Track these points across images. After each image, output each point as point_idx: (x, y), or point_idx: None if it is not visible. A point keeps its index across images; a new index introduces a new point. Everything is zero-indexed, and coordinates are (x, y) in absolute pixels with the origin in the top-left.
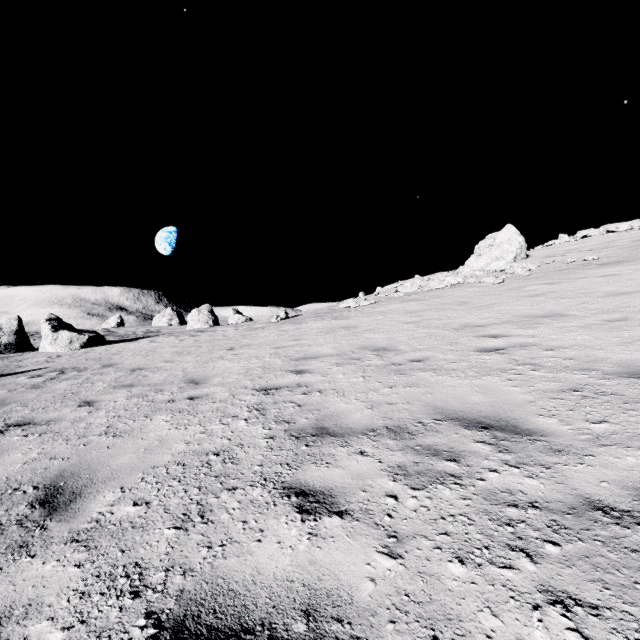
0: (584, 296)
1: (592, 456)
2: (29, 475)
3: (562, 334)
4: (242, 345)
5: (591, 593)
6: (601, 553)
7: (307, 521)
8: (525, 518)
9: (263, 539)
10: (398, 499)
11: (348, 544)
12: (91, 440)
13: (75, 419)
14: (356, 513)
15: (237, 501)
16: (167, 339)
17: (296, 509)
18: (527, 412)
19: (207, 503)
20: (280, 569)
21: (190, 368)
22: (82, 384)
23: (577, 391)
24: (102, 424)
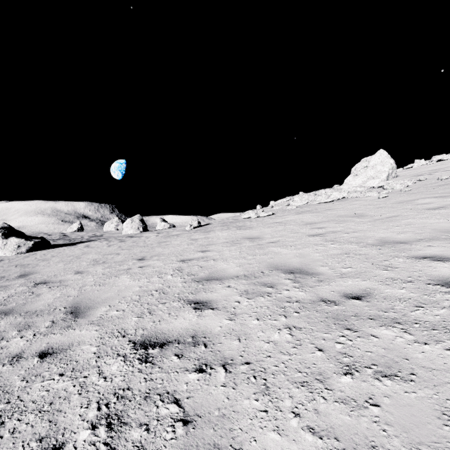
0: None
1: None
2: None
3: None
4: (153, 254)
5: None
6: None
7: None
8: None
9: None
10: None
11: None
12: None
13: None
14: None
15: None
16: (99, 244)
17: None
18: None
19: None
20: None
21: (89, 285)
22: None
23: None
24: None
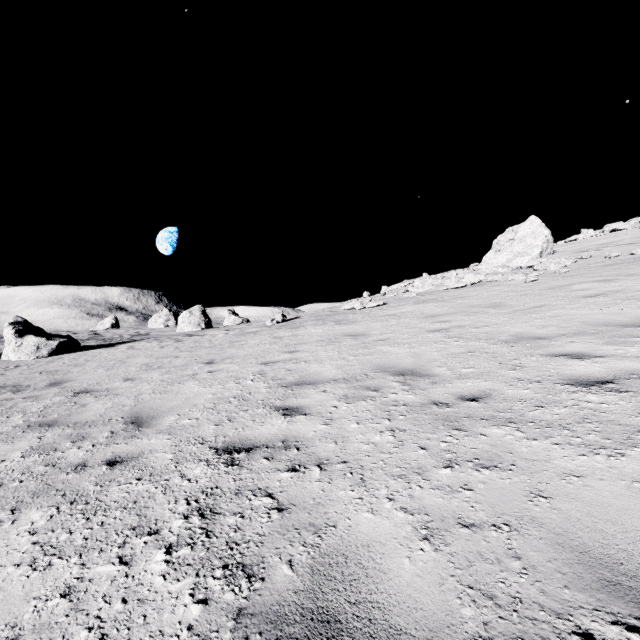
0: None
1: None
2: None
3: None
4: (225, 357)
5: None
6: None
7: None
8: None
9: None
10: None
11: None
12: None
13: None
14: None
15: None
16: (148, 345)
17: None
18: None
19: None
20: None
21: (147, 393)
22: None
23: None
24: None
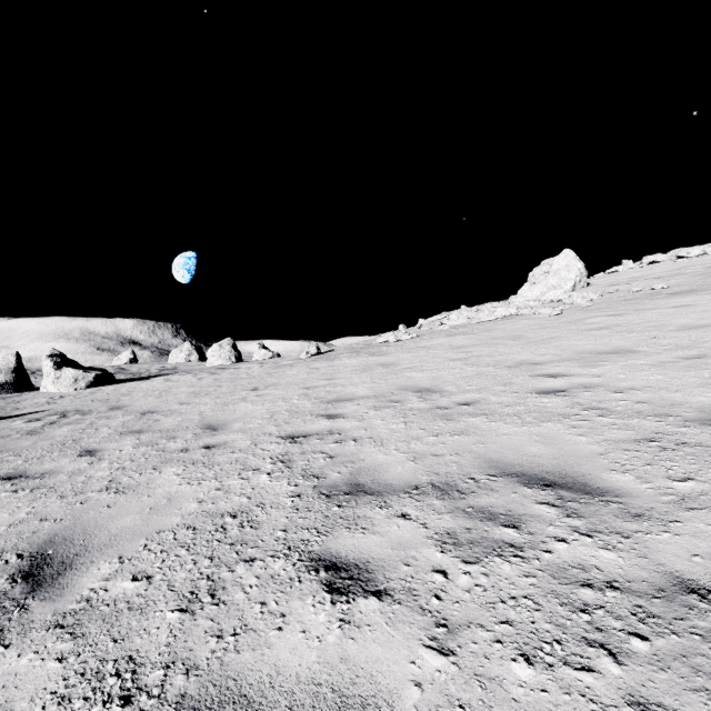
0: (654, 330)
1: (679, 522)
2: (14, 540)
3: (632, 373)
4: (267, 385)
5: (694, 707)
6: (702, 651)
7: (338, 603)
8: (603, 602)
9: (285, 627)
10: (448, 576)
11: (388, 635)
12: (89, 497)
13: (73, 471)
14: (397, 593)
15: (255, 576)
16: (184, 377)
17: (325, 587)
18: (597, 467)
19: (219, 578)
20: (304, 668)
21: (208, 411)
22: (85, 430)
23: (654, 441)
24: (104, 478)
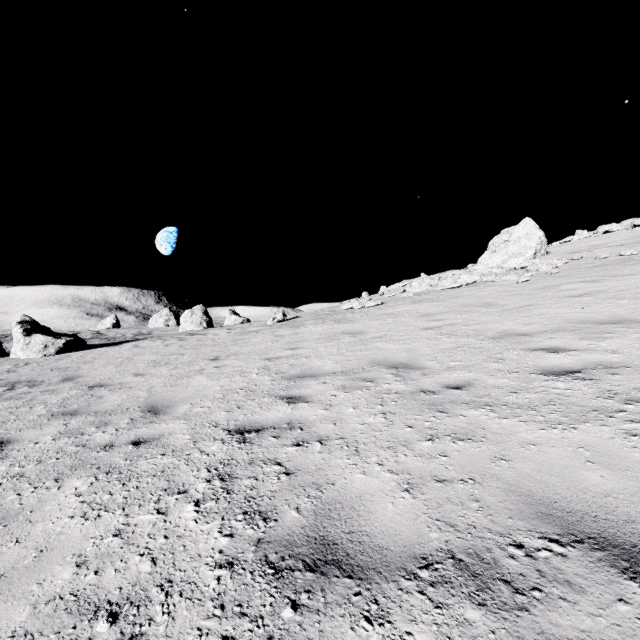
0: None
1: None
2: None
3: None
4: (229, 354)
5: None
6: None
7: None
8: None
9: None
10: None
11: None
12: None
13: None
14: None
15: None
16: (152, 343)
17: None
18: None
19: None
20: None
21: (158, 386)
22: (18, 408)
23: None
24: None
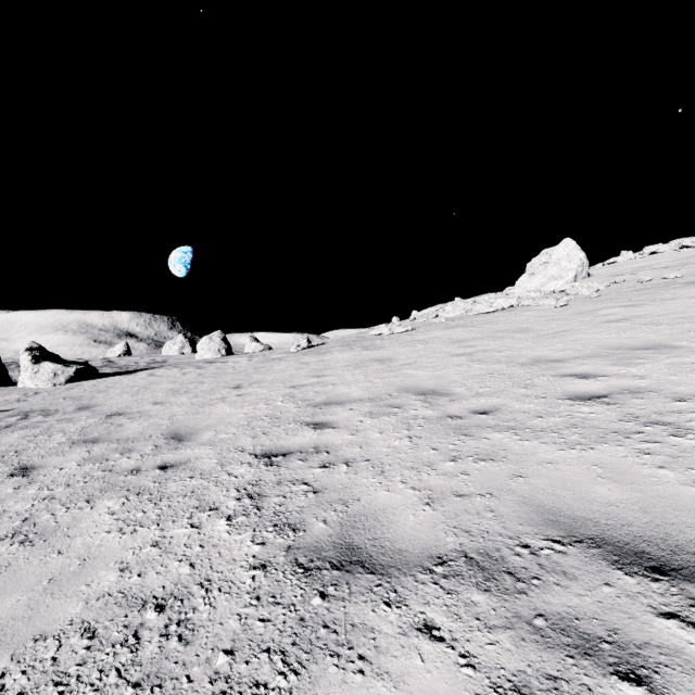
0: (686, 321)
1: None
2: None
3: (685, 374)
4: (252, 382)
5: None
6: None
7: None
8: None
9: None
10: None
11: None
12: None
13: None
14: None
15: None
16: (169, 372)
17: None
18: None
19: None
20: None
21: (180, 414)
22: (36, 436)
23: None
24: (19, 514)
